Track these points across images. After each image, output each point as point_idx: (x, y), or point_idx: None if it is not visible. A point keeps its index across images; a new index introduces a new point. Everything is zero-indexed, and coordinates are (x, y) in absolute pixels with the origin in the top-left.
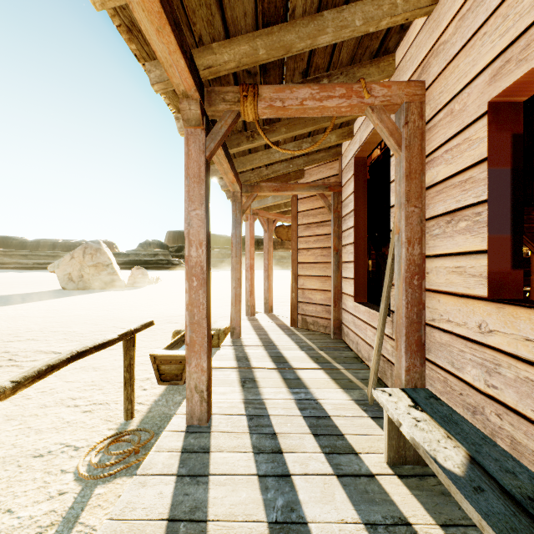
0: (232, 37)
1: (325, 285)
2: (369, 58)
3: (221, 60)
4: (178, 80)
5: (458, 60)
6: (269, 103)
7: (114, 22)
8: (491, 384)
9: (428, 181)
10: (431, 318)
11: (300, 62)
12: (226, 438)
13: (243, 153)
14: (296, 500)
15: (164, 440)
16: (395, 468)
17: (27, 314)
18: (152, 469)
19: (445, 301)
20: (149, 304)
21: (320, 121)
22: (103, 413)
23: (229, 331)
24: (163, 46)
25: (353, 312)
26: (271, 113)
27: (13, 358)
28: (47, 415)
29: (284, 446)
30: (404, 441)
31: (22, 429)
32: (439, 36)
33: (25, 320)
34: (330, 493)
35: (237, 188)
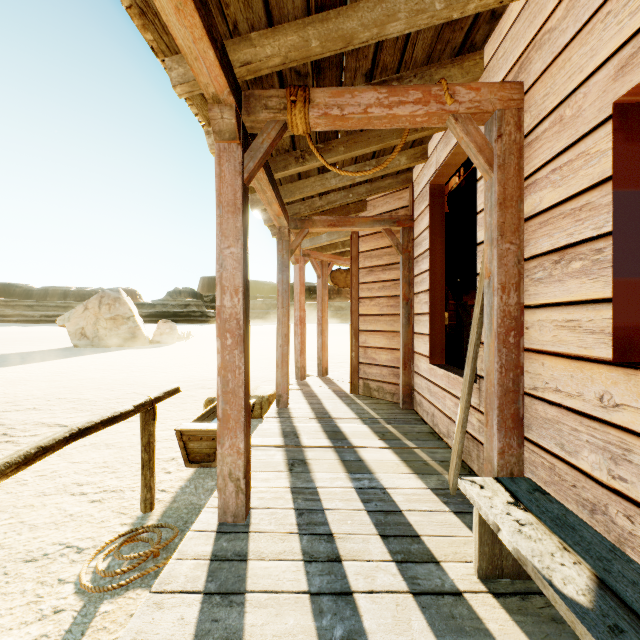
0: (276, 24)
1: (393, 343)
2: (450, 56)
3: (262, 54)
4: (206, 79)
5: (570, 51)
6: (323, 110)
7: (123, 1)
8: (617, 475)
9: (528, 210)
10: (532, 386)
11: (363, 61)
12: (269, 540)
13: (291, 179)
14: (360, 628)
15: (189, 543)
16: (489, 583)
17: (30, 377)
18: (171, 584)
19: (552, 365)
20: (178, 366)
21: (388, 138)
22: (115, 503)
23: (274, 399)
24: (186, 30)
25: (427, 376)
26: (326, 125)
27: (9, 432)
28: (45, 505)
29: (344, 552)
30: (500, 548)
31: (12, 524)
32: (543, 22)
33: (26, 385)
34: (405, 619)
35: (284, 223)
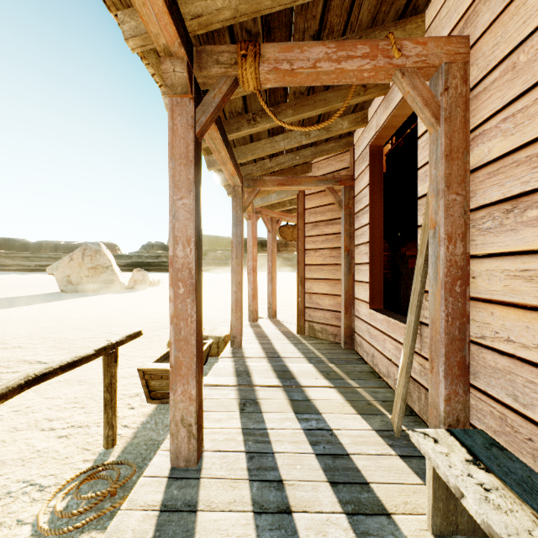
0: None
1: (335, 289)
2: (393, 19)
3: (213, 7)
4: (156, 28)
5: None
6: (273, 65)
7: None
8: None
9: (474, 161)
10: (480, 334)
11: (312, 21)
12: (219, 488)
13: (244, 142)
14: None
15: (140, 490)
16: None
17: (20, 318)
18: None
19: (503, 314)
20: (148, 308)
21: (332, 101)
22: (80, 439)
23: (229, 339)
24: None
25: (367, 320)
26: (276, 80)
27: None
28: (15, 441)
29: (294, 502)
30: (454, 503)
31: None
32: None
33: (16, 325)
34: None
35: (237, 182)
